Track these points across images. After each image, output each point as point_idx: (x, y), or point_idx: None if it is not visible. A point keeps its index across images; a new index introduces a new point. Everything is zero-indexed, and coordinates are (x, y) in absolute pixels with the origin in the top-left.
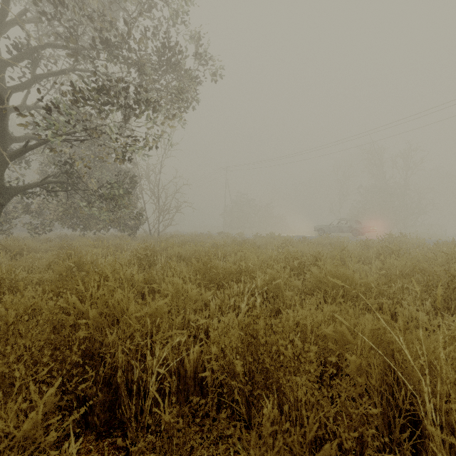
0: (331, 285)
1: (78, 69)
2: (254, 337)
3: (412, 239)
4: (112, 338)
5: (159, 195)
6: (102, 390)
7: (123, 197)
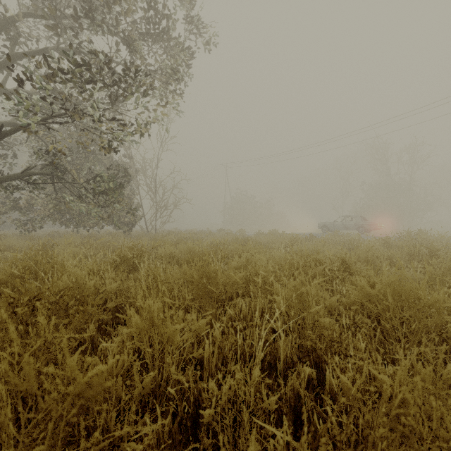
0: (392, 308)
1: (62, 48)
2: None
3: (435, 237)
4: None
5: (157, 191)
6: None
7: (115, 191)
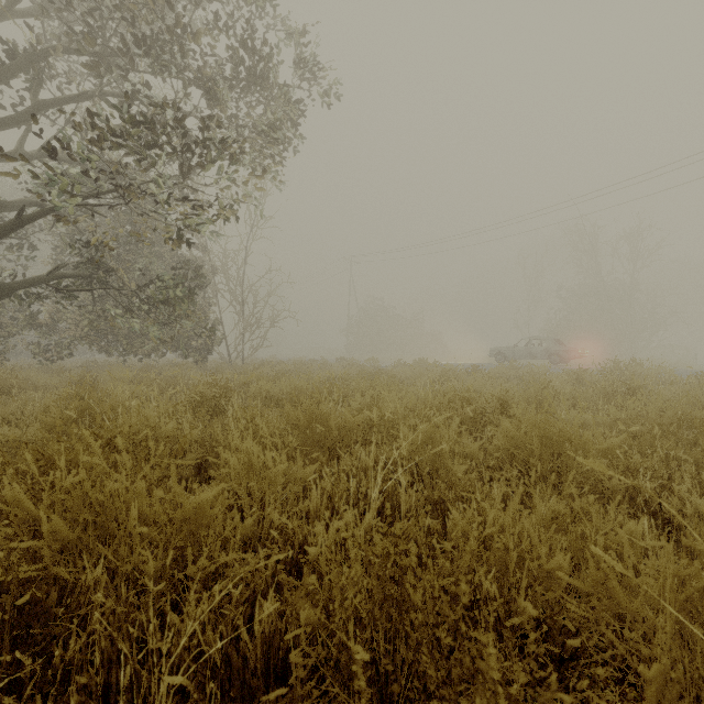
0: (538, 453)
1: (107, 92)
2: (397, 580)
3: (652, 369)
4: (96, 575)
5: (245, 300)
6: (58, 700)
7: (183, 302)
